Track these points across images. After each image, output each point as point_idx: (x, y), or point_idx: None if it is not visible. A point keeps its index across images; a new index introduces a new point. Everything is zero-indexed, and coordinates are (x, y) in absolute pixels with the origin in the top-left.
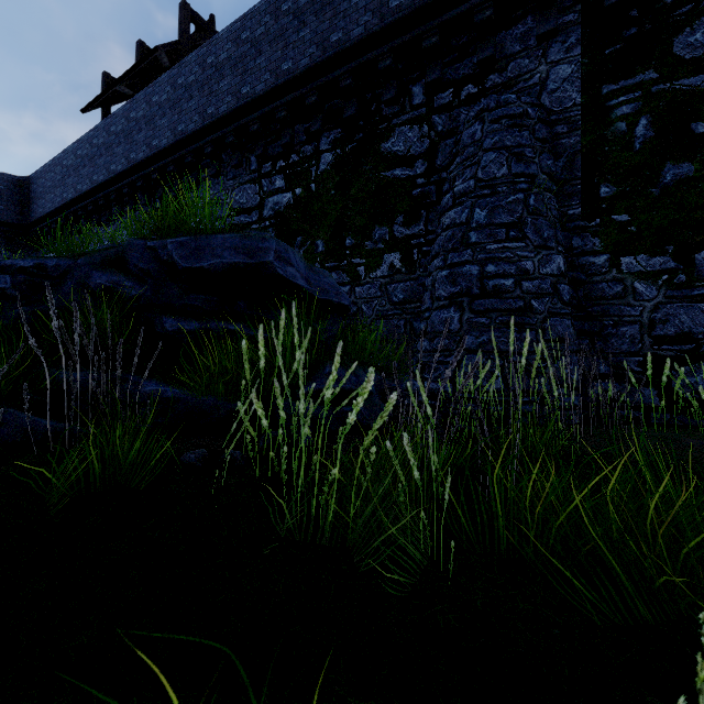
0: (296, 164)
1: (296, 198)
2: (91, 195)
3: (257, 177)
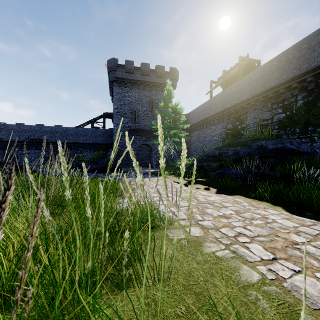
0: (287, 105)
1: (287, 115)
2: (209, 118)
3: (270, 109)
